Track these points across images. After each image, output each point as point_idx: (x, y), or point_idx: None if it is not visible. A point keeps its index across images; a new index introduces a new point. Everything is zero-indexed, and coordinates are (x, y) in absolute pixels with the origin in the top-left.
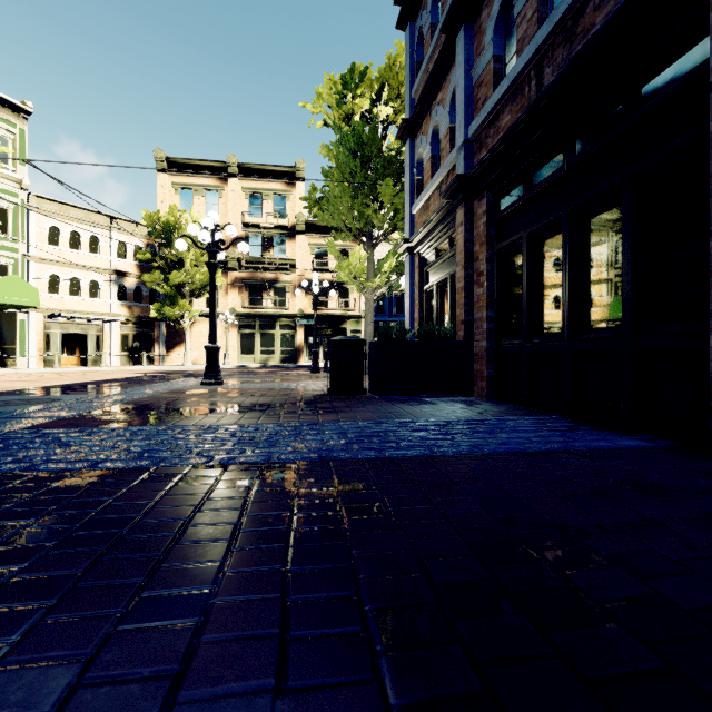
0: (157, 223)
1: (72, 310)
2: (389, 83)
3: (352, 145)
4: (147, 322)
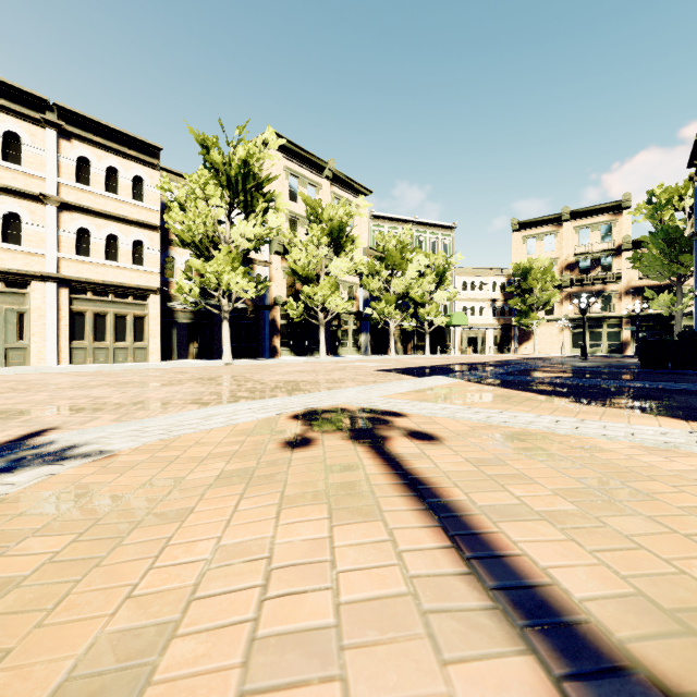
0: (518, 269)
1: (472, 324)
2: (693, 187)
3: (660, 237)
4: (507, 327)
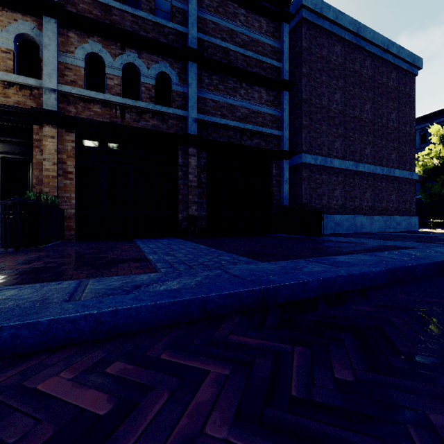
0: None
1: None
2: None
3: None
4: None
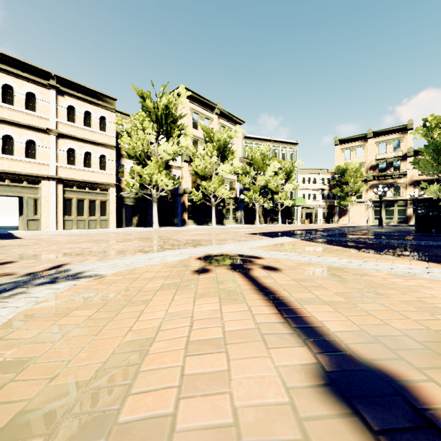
0: (338, 169)
1: (308, 205)
2: None
3: (431, 148)
4: (331, 207)
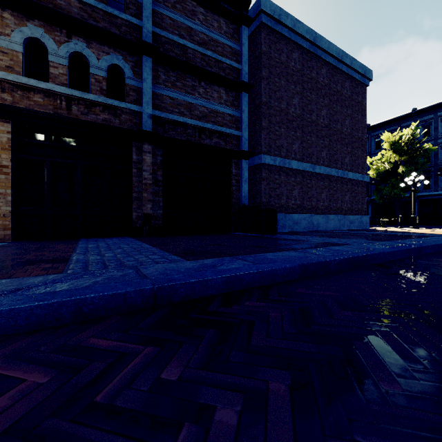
0: None
1: None
2: None
3: None
4: None
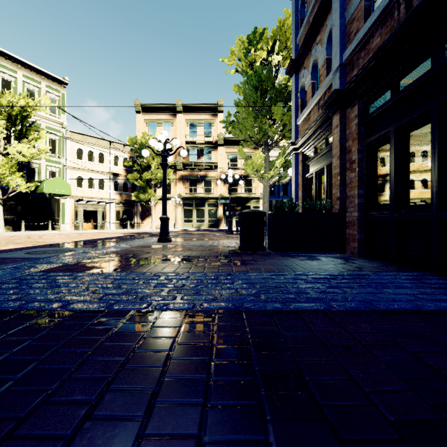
0: (135, 143)
1: (89, 197)
2: (280, 39)
3: (254, 82)
4: (130, 203)
